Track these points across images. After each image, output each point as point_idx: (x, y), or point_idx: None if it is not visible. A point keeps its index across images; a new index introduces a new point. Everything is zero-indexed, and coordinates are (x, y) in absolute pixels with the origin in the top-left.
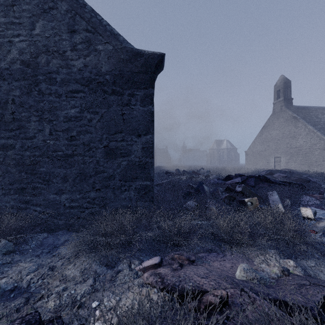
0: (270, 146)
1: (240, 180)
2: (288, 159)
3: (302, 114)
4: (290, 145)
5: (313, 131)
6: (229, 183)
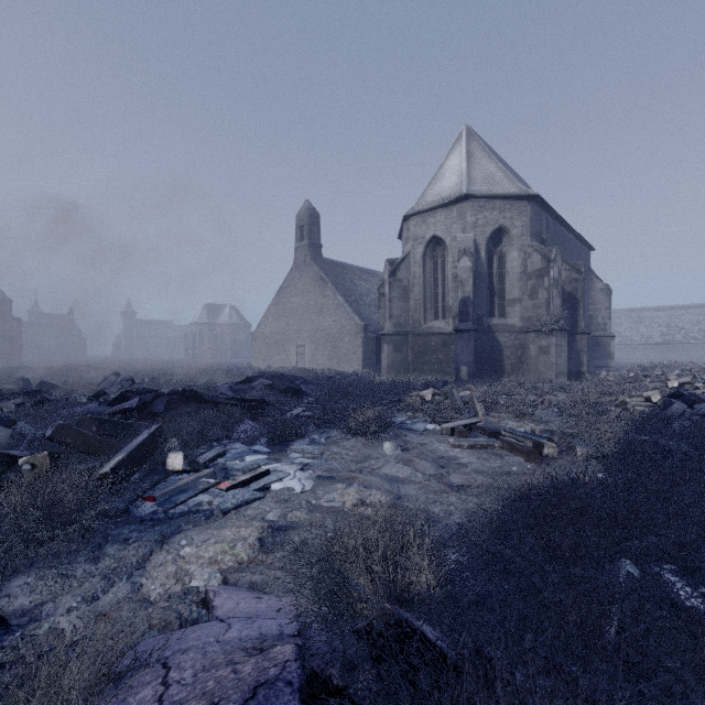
0: (290, 325)
1: (138, 402)
2: (314, 350)
3: (334, 275)
4: (317, 326)
5: (343, 306)
6: (109, 411)
